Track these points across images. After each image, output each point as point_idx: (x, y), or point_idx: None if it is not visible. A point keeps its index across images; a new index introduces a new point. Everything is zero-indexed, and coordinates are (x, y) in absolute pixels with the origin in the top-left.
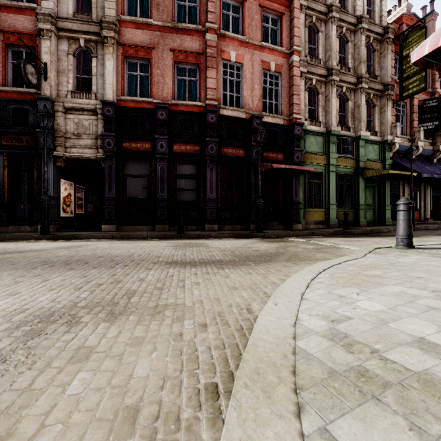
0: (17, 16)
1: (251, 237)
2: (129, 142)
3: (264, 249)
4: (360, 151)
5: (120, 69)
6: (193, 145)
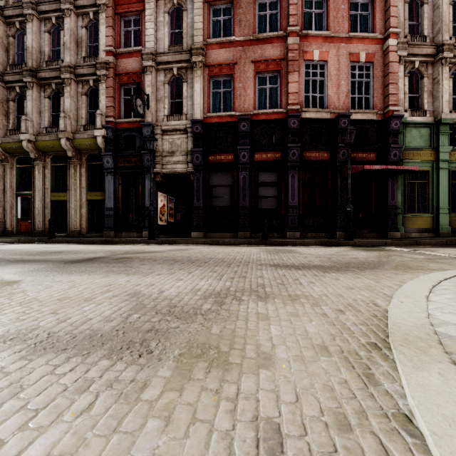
0: (128, 60)
1: (340, 245)
2: (214, 156)
3: (362, 257)
4: None
5: (207, 89)
6: (274, 152)
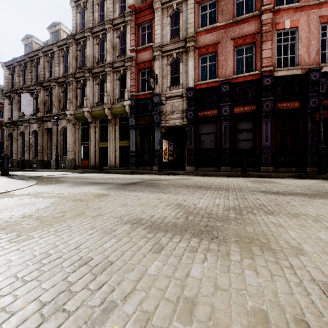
0: (143, 53)
1: (313, 178)
2: (202, 112)
3: None
4: None
5: (197, 65)
6: (250, 105)
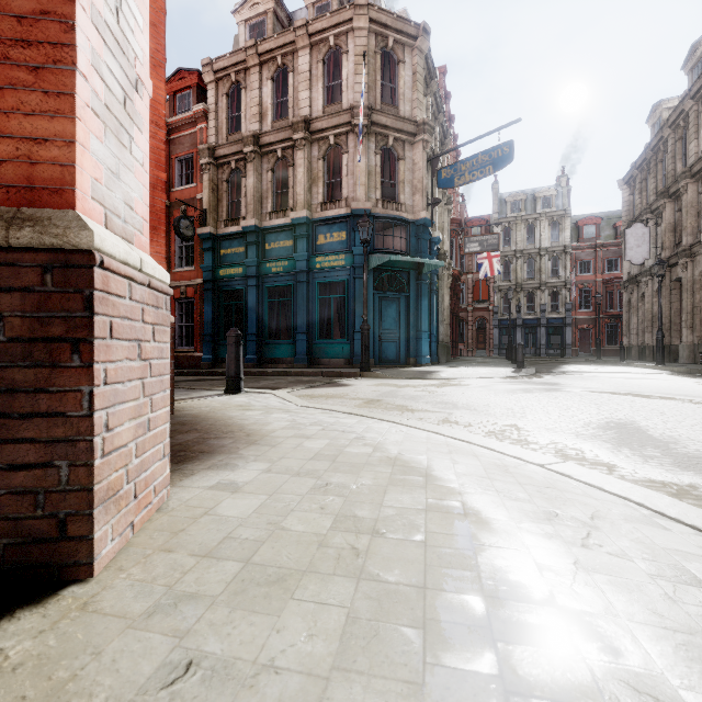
0: None
1: None
2: None
3: None
4: None
5: None
6: None
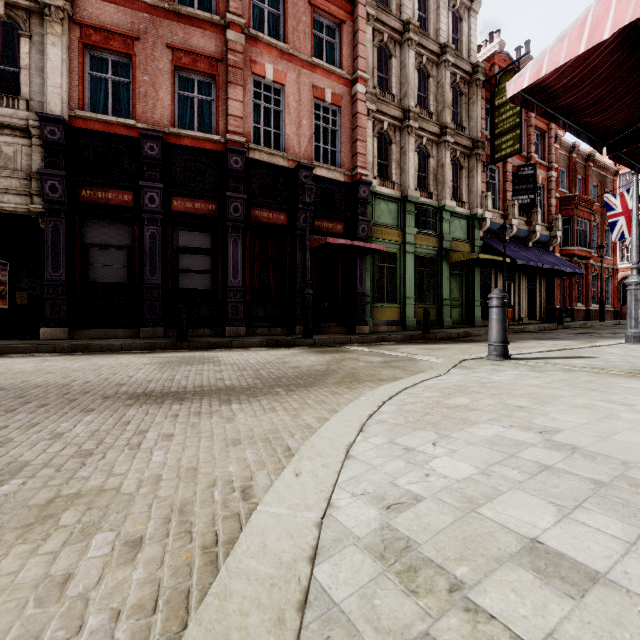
0: None
1: (295, 345)
2: (92, 190)
3: (308, 364)
4: (445, 226)
5: (76, 65)
6: (206, 201)
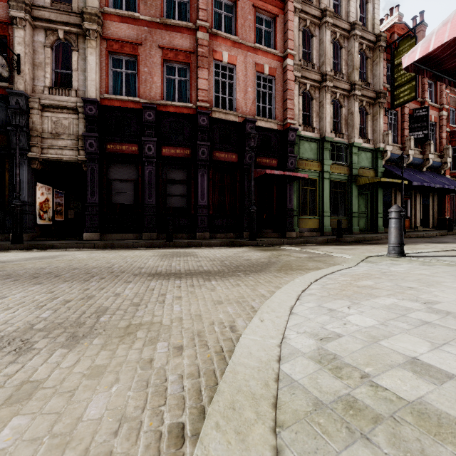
0: None
1: (244, 245)
2: (113, 144)
3: (255, 258)
4: (354, 158)
5: (104, 65)
6: (184, 148)
